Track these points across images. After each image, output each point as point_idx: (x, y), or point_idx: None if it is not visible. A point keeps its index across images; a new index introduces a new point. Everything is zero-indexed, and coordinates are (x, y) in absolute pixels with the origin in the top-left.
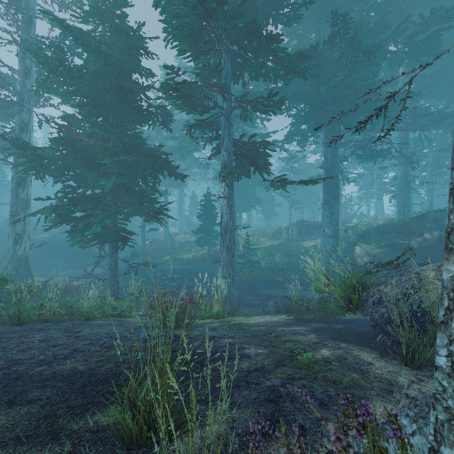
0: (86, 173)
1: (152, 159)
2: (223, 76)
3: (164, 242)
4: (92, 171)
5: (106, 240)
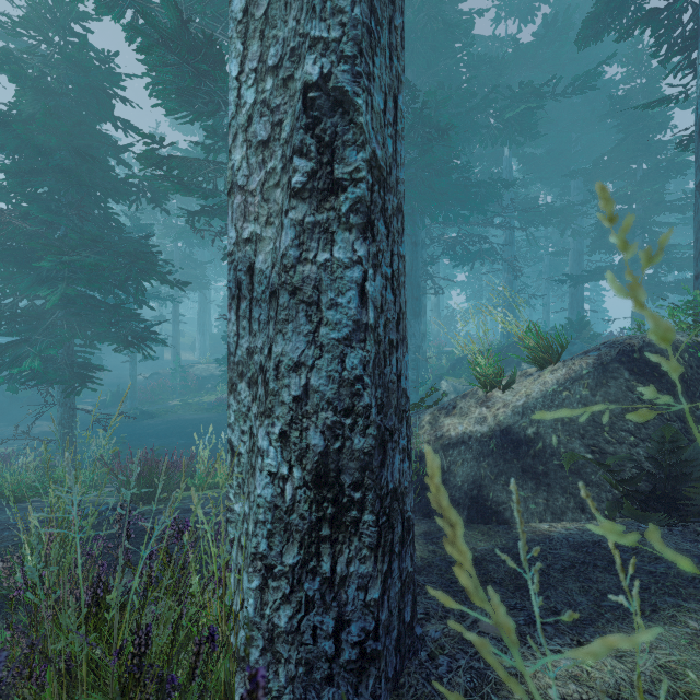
0: (18, 275)
1: (128, 260)
2: None
3: (171, 378)
4: (28, 272)
5: (51, 379)
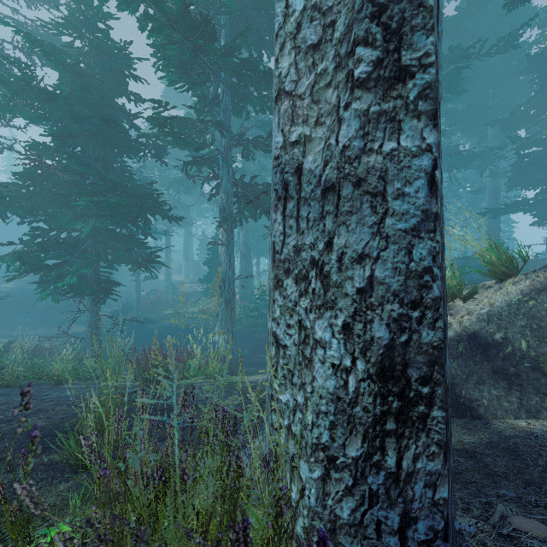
0: (60, 213)
1: (139, 200)
2: (221, 110)
3: (165, 293)
4: (67, 211)
5: (84, 292)
